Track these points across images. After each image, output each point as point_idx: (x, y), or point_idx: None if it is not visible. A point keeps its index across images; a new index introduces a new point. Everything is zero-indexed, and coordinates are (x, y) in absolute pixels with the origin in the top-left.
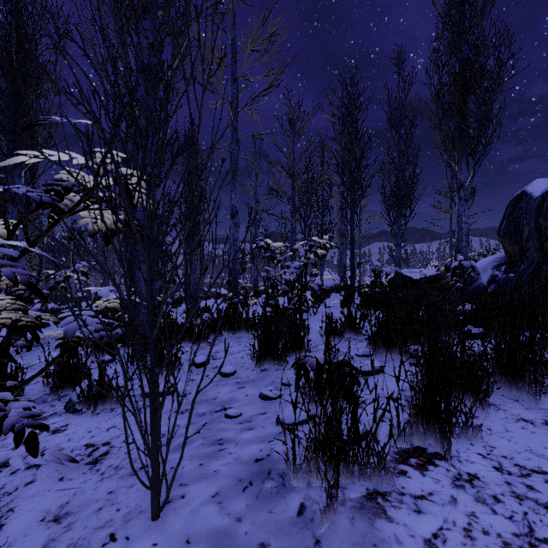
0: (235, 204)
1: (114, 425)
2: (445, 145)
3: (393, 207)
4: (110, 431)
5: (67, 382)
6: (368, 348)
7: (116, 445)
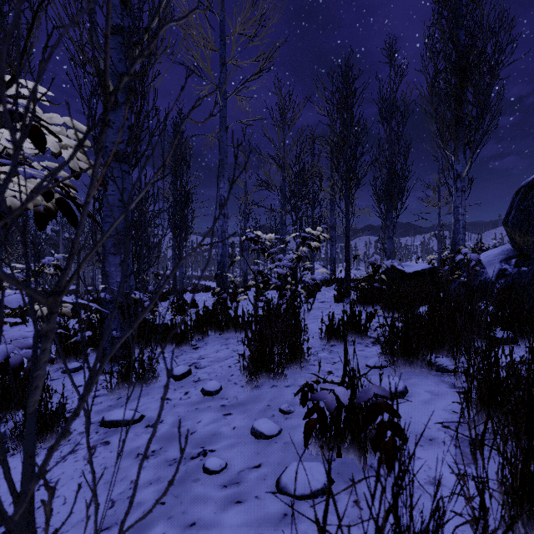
0: (224, 194)
1: (50, 478)
2: (442, 134)
3: (384, 200)
4: (40, 492)
5: (10, 403)
6: (381, 357)
7: (39, 523)
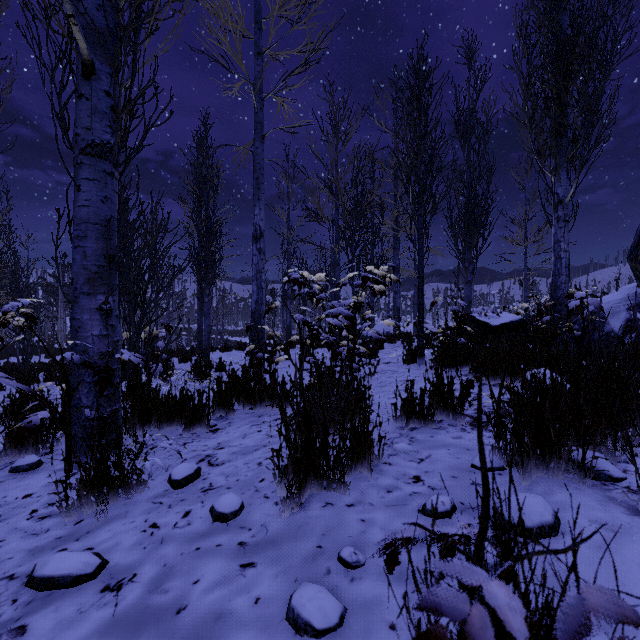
0: (260, 222)
1: None
2: (539, 147)
3: (462, 235)
4: None
5: None
6: (494, 451)
7: None
